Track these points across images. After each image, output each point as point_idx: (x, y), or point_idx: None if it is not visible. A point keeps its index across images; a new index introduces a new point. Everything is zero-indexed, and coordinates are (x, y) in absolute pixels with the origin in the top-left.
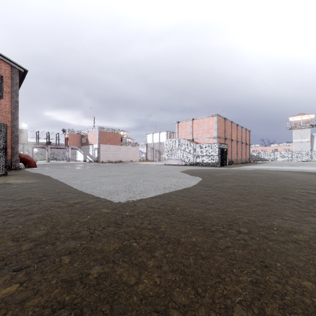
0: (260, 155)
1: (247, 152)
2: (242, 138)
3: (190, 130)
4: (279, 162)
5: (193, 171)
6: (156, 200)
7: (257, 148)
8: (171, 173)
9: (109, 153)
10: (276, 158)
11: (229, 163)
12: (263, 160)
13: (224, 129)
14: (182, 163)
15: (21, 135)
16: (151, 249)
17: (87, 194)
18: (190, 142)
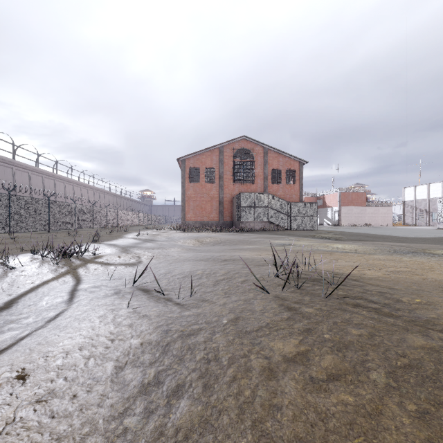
0: None
1: None
2: None
3: None
4: None
5: None
6: (430, 237)
7: None
8: None
9: (352, 216)
10: None
11: None
12: None
13: None
14: None
15: None
16: (430, 240)
17: (391, 235)
18: None
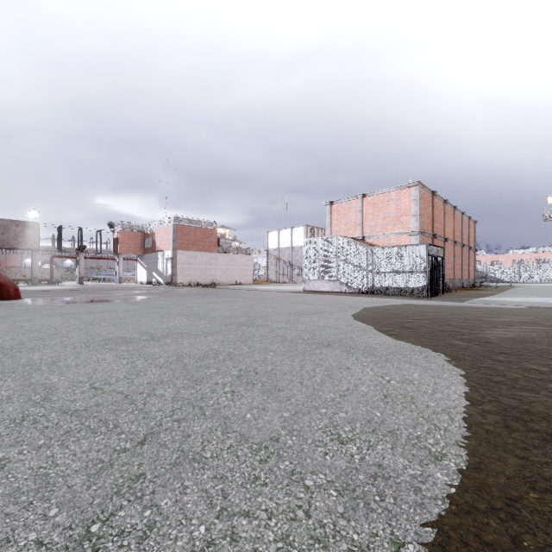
0: (490, 272)
1: (470, 265)
2: (462, 237)
3: (358, 219)
4: (536, 285)
5: (386, 314)
6: None
7: (481, 257)
8: (330, 322)
9: (195, 268)
10: (524, 277)
11: (445, 289)
12: (495, 280)
13: (432, 216)
14: (342, 289)
15: (28, 233)
16: None
17: None
18: (360, 243)
